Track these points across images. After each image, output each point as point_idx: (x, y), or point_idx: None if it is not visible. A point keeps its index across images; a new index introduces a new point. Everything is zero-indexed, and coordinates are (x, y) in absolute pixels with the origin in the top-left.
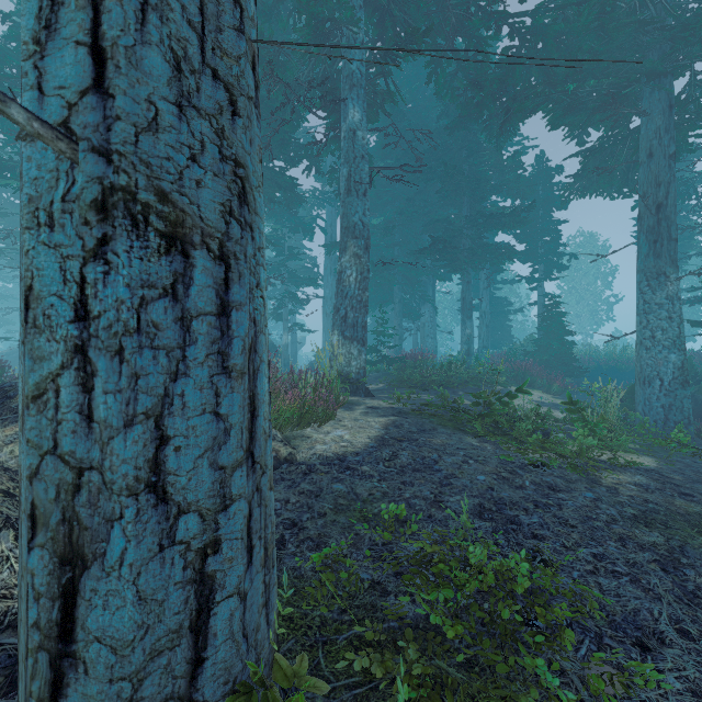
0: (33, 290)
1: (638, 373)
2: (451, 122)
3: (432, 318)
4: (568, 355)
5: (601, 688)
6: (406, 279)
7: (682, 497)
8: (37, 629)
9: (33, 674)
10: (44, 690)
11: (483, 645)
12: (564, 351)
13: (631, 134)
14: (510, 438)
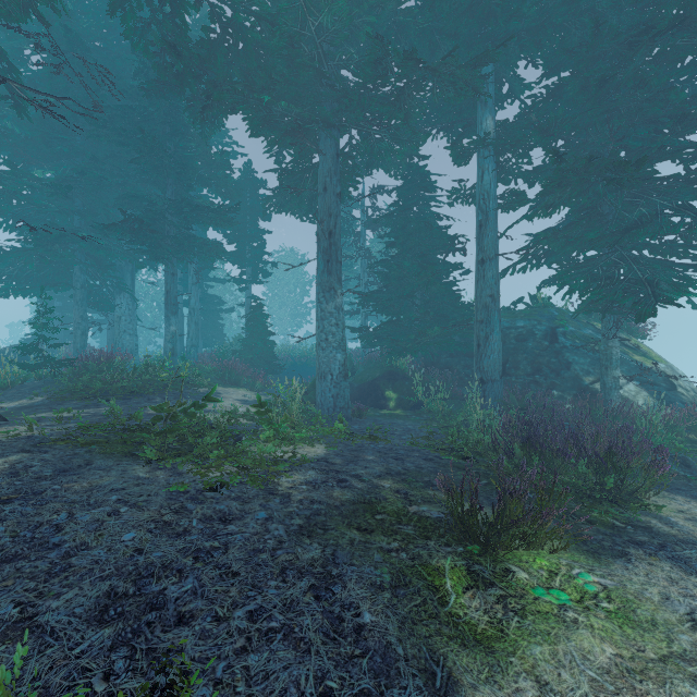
0: None
1: (318, 369)
2: (147, 82)
3: (131, 311)
4: (270, 354)
5: None
6: (93, 259)
7: (340, 485)
8: None
9: None
10: None
11: None
12: (266, 350)
13: (313, 168)
14: (194, 456)
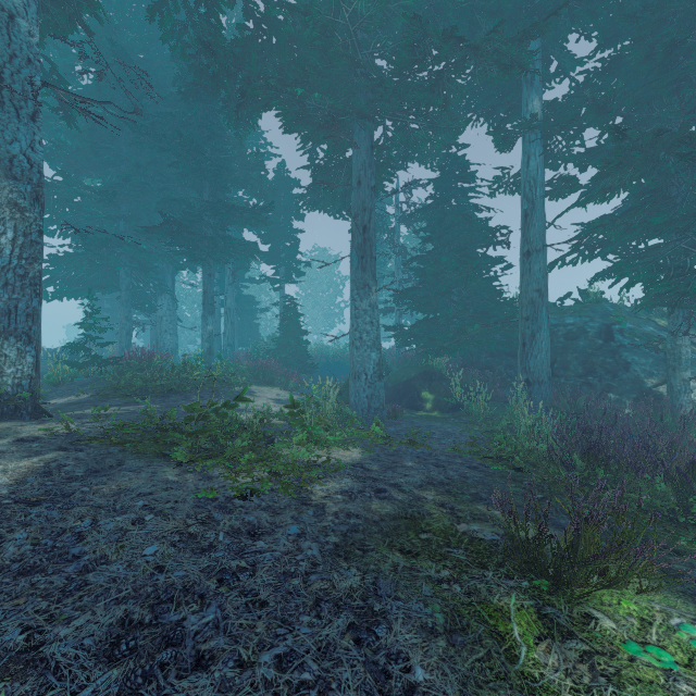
0: None
1: (352, 369)
2: (185, 86)
3: (172, 312)
4: (304, 353)
5: None
6: (137, 262)
7: (378, 496)
8: None
9: None
10: None
11: None
12: (300, 349)
13: (347, 162)
14: (225, 458)
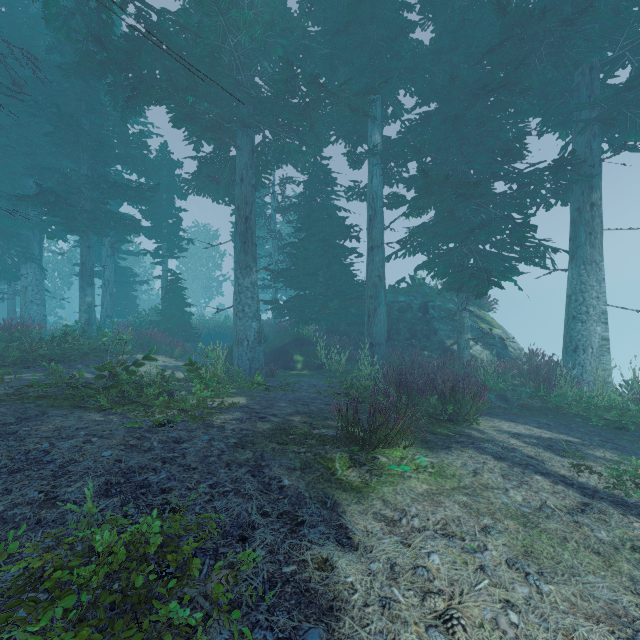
0: None
1: (235, 336)
2: (67, 63)
3: (39, 281)
4: (188, 324)
5: (220, 592)
6: None
7: (261, 420)
8: None
9: None
10: None
11: (114, 631)
12: (184, 320)
13: (231, 159)
14: (138, 404)
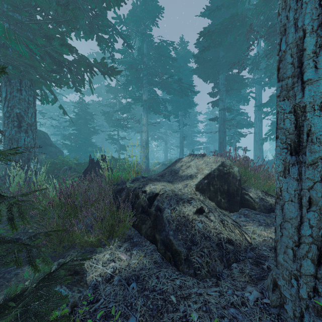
0: (310, 130)
1: None
2: None
3: None
4: None
5: None
6: None
7: None
8: (311, 237)
9: (308, 250)
10: (314, 257)
11: None
12: None
13: None
14: None
